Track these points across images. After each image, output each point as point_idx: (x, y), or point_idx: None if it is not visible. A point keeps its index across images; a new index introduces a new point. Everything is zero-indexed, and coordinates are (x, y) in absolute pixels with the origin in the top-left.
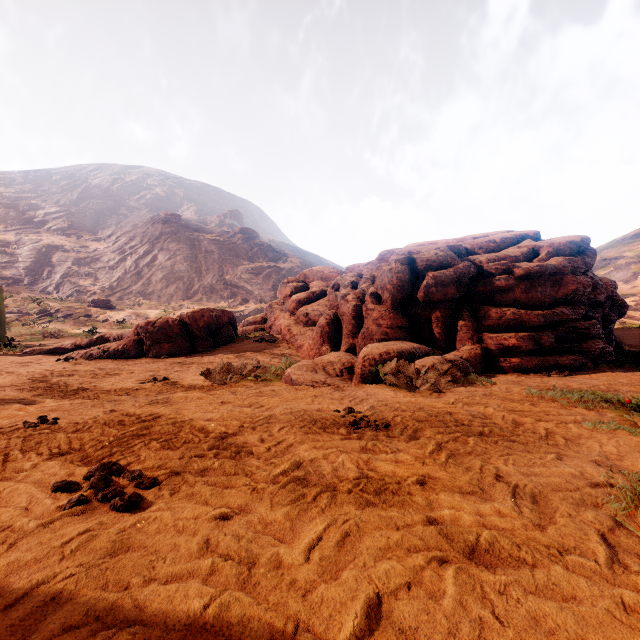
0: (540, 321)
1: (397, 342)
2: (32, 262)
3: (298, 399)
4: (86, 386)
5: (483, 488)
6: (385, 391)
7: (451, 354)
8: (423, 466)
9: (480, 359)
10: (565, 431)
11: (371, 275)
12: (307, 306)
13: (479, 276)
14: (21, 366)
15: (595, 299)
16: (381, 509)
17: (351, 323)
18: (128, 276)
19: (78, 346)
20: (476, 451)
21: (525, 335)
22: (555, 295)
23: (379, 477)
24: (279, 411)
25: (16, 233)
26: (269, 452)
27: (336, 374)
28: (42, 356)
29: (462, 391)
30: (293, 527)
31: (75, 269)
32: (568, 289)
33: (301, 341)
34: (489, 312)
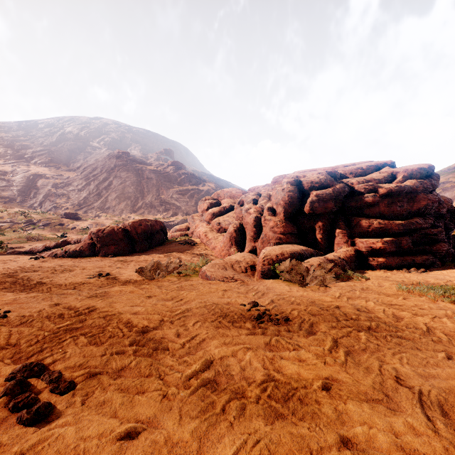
0: (400, 229)
1: (289, 245)
2: (23, 186)
3: (211, 293)
4: (44, 281)
5: (387, 394)
6: (281, 286)
7: (331, 255)
8: (325, 366)
9: (354, 259)
10: (442, 326)
11: (268, 194)
12: (219, 217)
13: (351, 194)
14: (1, 263)
15: (439, 212)
16: (291, 424)
17: (253, 230)
18: (91, 196)
19: (47, 247)
20: (369, 348)
21: (389, 240)
22: (410, 209)
23: (285, 380)
24: (195, 305)
25: (12, 165)
26: (183, 348)
27: (242, 271)
28: (20, 255)
29: (343, 286)
30: (200, 450)
31: (53, 191)
32: (420, 204)
33: (215, 244)
34: (360, 222)
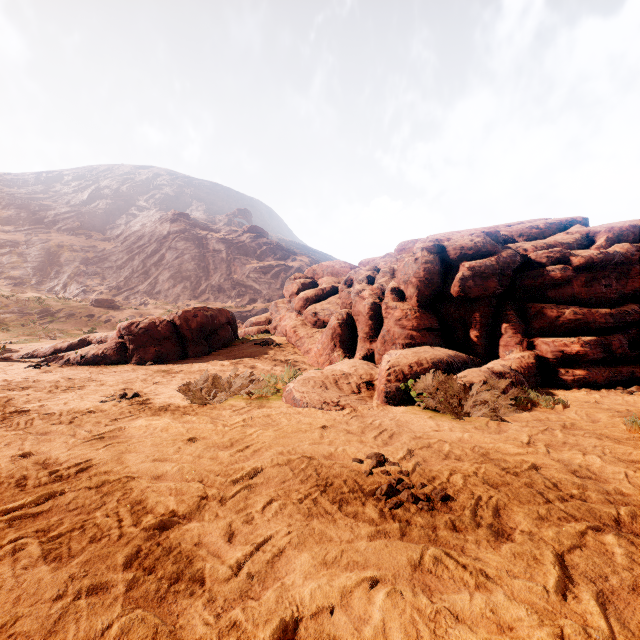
0: (608, 322)
1: (427, 348)
2: (40, 262)
3: (301, 433)
4: (28, 406)
5: None
6: (421, 419)
7: (497, 364)
8: None
9: (534, 370)
10: None
11: (390, 268)
12: (316, 304)
13: (525, 267)
14: None
15: None
16: None
17: (368, 324)
18: (135, 275)
19: (58, 350)
20: None
21: (591, 340)
22: (622, 290)
23: None
24: (270, 460)
25: (26, 233)
26: (235, 578)
27: (352, 390)
28: (16, 361)
29: (528, 419)
30: None
31: (83, 269)
32: (639, 282)
33: (308, 345)
34: (542, 311)
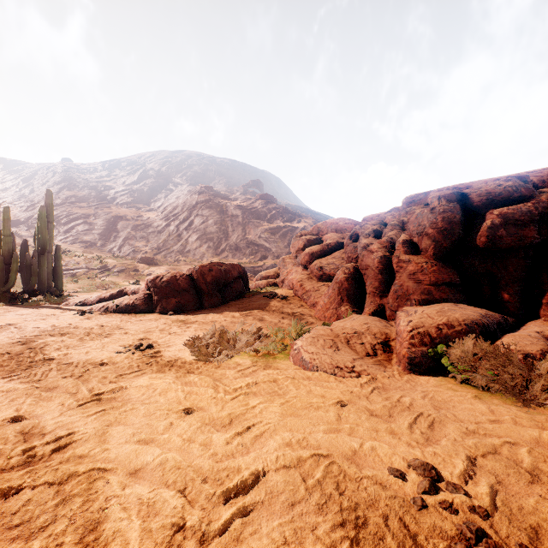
0: None
1: (450, 305)
2: (104, 229)
3: (312, 410)
4: (54, 355)
5: None
6: (464, 399)
7: (544, 326)
8: None
9: None
10: None
11: (399, 221)
12: (321, 259)
13: None
14: (38, 319)
15: None
16: None
17: (377, 278)
18: (171, 238)
19: (102, 299)
20: None
21: None
22: None
23: None
24: (274, 458)
25: (95, 208)
26: None
27: (366, 352)
28: (71, 308)
29: None
30: None
31: (133, 234)
32: None
33: (315, 298)
34: None
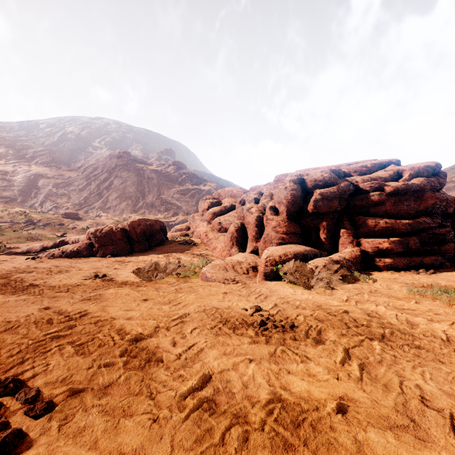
0: (407, 228)
1: (292, 245)
2: (24, 186)
3: (211, 296)
4: (37, 282)
5: (413, 418)
6: (285, 288)
7: (336, 255)
8: (338, 382)
9: (359, 259)
10: None
11: (270, 193)
12: (220, 217)
13: (356, 193)
14: None
15: (446, 211)
16: None
17: (254, 230)
18: (92, 196)
19: (45, 247)
20: (386, 360)
21: (396, 240)
22: (418, 208)
23: (294, 400)
24: (193, 309)
25: (13, 165)
26: (179, 360)
27: (243, 272)
28: (17, 255)
29: (350, 288)
30: None
31: (54, 191)
32: (428, 203)
33: (215, 244)
34: (366, 221)
